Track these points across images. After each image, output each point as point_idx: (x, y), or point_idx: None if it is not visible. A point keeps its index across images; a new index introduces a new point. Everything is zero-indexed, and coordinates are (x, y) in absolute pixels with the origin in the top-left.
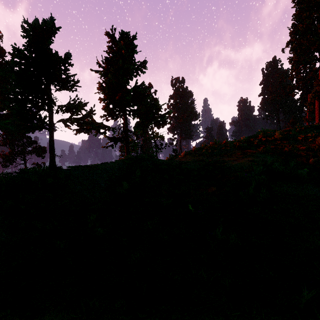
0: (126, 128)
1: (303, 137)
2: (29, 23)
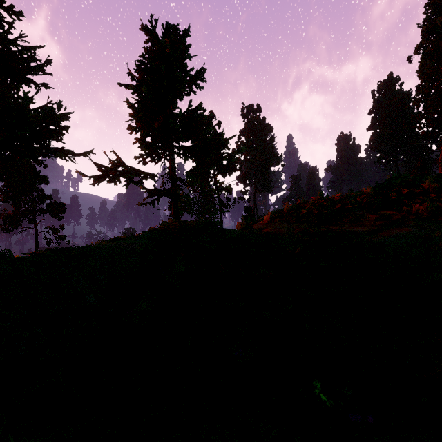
0: (173, 174)
1: None
2: None
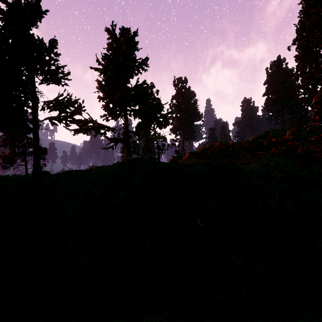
0: (126, 128)
1: (316, 137)
2: (7, 2)
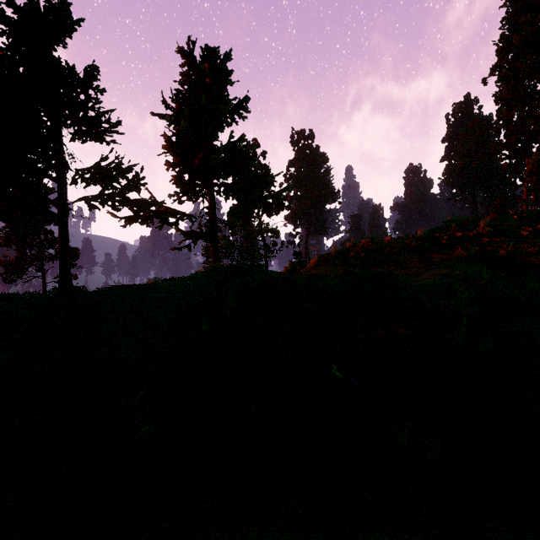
0: (213, 215)
1: (530, 230)
2: (16, 5)
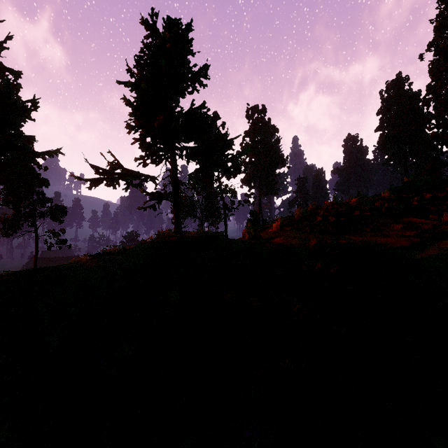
0: (174, 177)
1: None
2: None
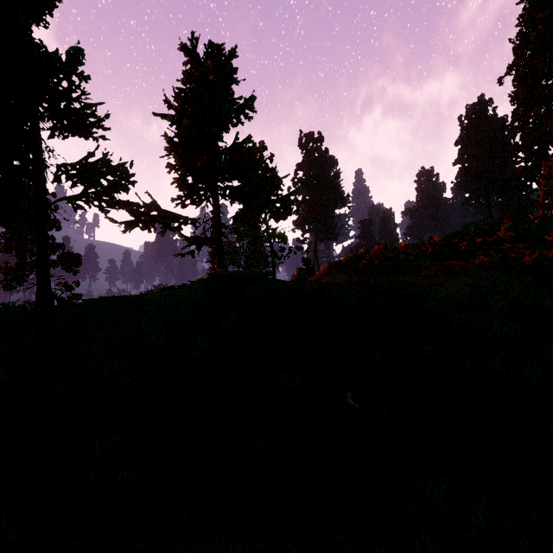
0: (217, 220)
1: None
2: None
